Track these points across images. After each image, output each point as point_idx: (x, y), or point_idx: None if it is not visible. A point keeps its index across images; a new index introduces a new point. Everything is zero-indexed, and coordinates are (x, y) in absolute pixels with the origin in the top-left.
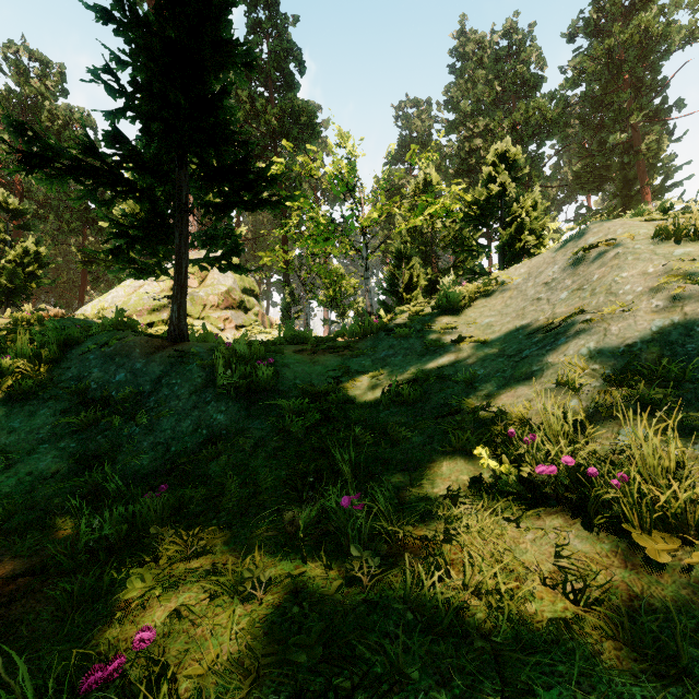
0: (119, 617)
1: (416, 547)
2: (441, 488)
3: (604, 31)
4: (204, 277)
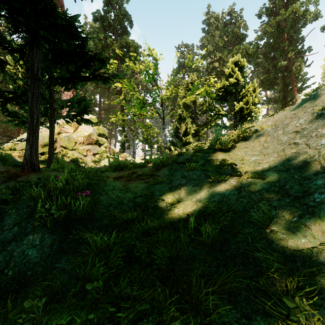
0: None
1: None
2: None
3: (275, 13)
4: (77, 127)
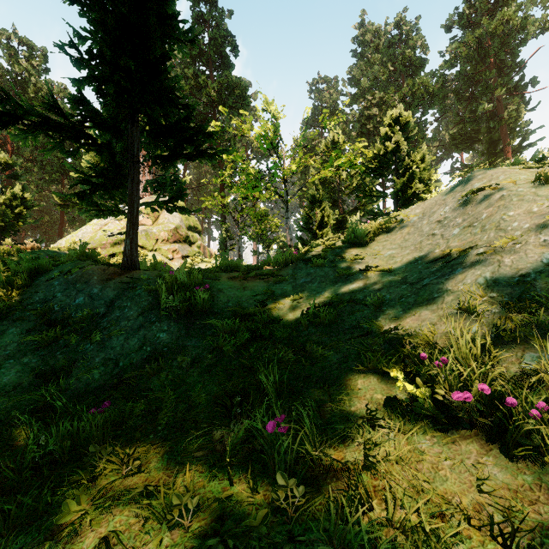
0: (50, 543)
1: (338, 470)
2: (358, 407)
3: (474, 23)
4: (157, 217)
